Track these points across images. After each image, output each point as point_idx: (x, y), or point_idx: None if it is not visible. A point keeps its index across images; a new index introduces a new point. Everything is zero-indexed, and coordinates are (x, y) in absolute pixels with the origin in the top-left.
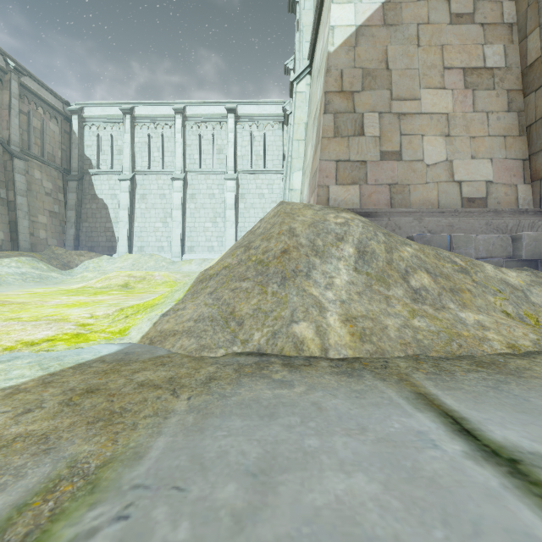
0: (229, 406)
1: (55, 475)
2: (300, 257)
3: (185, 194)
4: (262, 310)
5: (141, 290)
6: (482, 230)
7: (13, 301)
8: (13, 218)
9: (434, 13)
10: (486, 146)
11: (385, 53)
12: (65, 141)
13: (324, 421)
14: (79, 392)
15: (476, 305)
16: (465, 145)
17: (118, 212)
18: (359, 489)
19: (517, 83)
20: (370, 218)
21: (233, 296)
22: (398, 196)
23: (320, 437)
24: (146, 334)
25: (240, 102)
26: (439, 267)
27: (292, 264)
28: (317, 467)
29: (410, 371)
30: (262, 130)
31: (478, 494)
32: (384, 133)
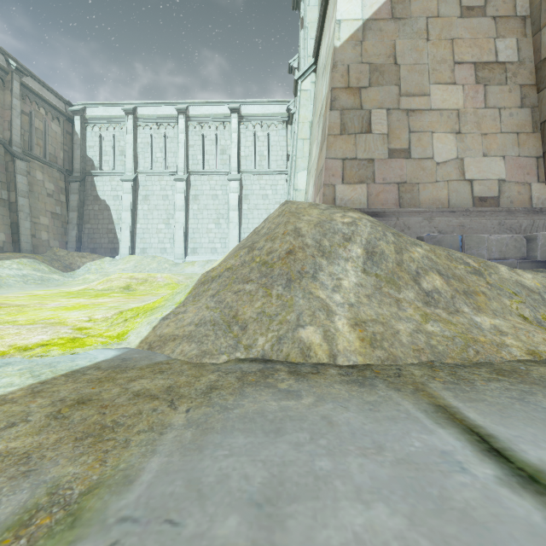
0: (231, 419)
1: (32, 504)
2: (306, 258)
3: (187, 195)
4: (266, 313)
5: (142, 293)
6: (494, 230)
7: (12, 303)
8: (15, 220)
9: (444, 6)
10: (498, 143)
11: (393, 48)
12: (67, 142)
13: (336, 438)
14: (69, 403)
15: (491, 308)
16: (476, 142)
17: (121, 213)
18: (380, 524)
19: (530, 78)
20: (378, 218)
21: (236, 299)
22: (407, 196)
23: (332, 457)
24: (144, 338)
25: (244, 102)
26: (451, 268)
27: (298, 265)
28: (330, 496)
29: (426, 380)
30: (266, 130)
31: (520, 533)
32: (392, 130)
